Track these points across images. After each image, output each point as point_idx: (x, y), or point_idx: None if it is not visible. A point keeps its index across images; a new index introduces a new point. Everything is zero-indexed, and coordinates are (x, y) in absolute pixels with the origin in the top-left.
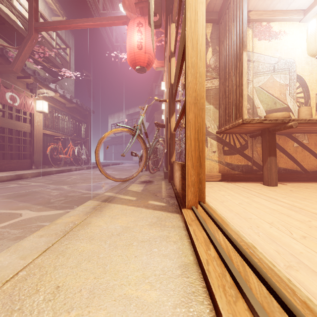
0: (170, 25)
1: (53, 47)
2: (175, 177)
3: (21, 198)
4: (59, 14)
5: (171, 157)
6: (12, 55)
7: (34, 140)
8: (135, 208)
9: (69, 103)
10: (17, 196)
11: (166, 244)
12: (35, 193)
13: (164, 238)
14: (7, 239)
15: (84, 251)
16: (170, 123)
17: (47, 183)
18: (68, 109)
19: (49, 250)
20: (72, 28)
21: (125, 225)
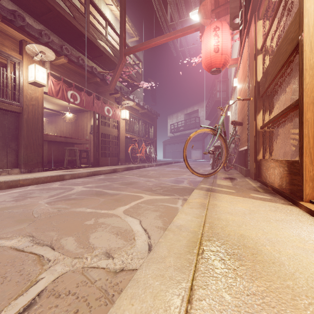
0: (255, 23)
1: (131, 64)
2: (268, 174)
3: (130, 185)
4: (134, 35)
5: (257, 155)
6: (109, 78)
7: (120, 142)
8: (243, 198)
9: (141, 109)
10: (126, 184)
11: (303, 225)
12: (136, 183)
13: (296, 221)
14: (151, 210)
15: (234, 220)
16: (256, 121)
17: (136, 176)
18: (140, 114)
19: (208, 216)
20: (151, 46)
21: (248, 209)
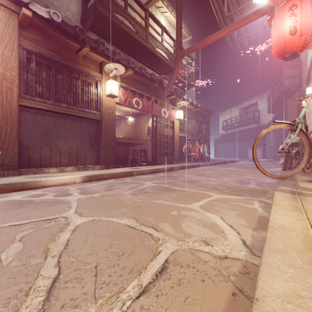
0: None
1: (184, 65)
2: None
3: (193, 184)
4: (187, 35)
5: None
6: (165, 81)
7: (174, 141)
8: None
9: (194, 108)
10: (188, 182)
11: None
12: (198, 182)
13: None
14: (227, 209)
15: None
16: None
17: (194, 175)
18: (193, 113)
19: (311, 220)
20: (208, 44)
21: None
